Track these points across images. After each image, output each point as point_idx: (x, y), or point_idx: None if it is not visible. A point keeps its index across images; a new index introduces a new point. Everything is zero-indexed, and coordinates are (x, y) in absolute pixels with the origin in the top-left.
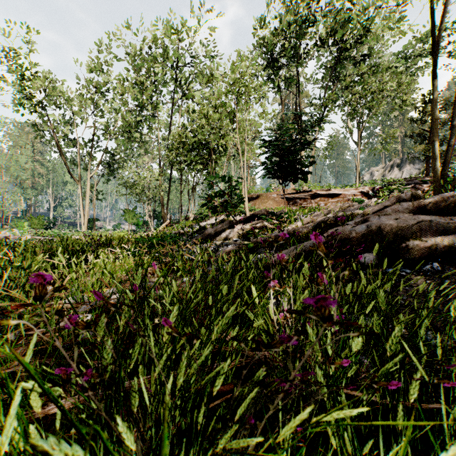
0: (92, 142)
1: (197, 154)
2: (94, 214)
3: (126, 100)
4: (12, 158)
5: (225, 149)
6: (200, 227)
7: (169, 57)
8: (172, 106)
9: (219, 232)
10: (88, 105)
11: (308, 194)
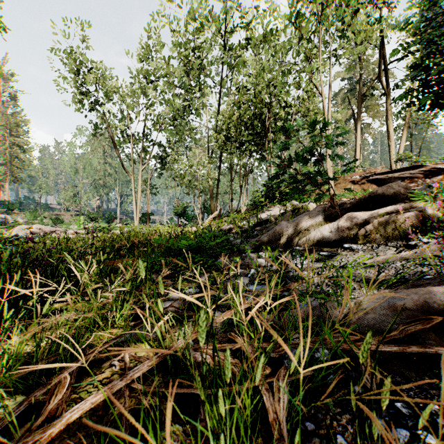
0: (143, 135)
1: (250, 134)
2: (147, 208)
3: (173, 83)
4: (86, 161)
5: (284, 125)
6: (259, 220)
7: (217, 18)
8: (221, 83)
9: (303, 229)
10: (138, 95)
11: (419, 171)
